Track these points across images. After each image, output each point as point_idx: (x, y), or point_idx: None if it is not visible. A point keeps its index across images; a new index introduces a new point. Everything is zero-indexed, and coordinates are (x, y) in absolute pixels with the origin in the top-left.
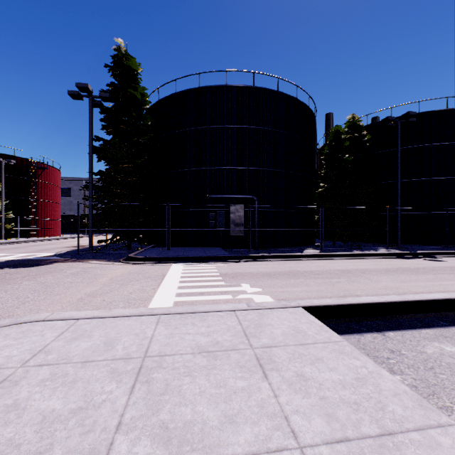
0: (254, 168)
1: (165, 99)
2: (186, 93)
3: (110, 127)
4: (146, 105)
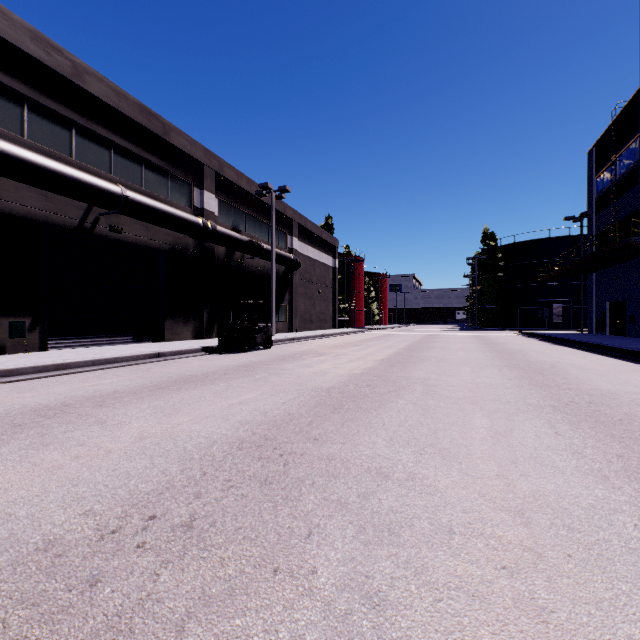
0: (569, 283)
1: (506, 245)
2: (522, 243)
3: (482, 269)
4: (499, 254)
